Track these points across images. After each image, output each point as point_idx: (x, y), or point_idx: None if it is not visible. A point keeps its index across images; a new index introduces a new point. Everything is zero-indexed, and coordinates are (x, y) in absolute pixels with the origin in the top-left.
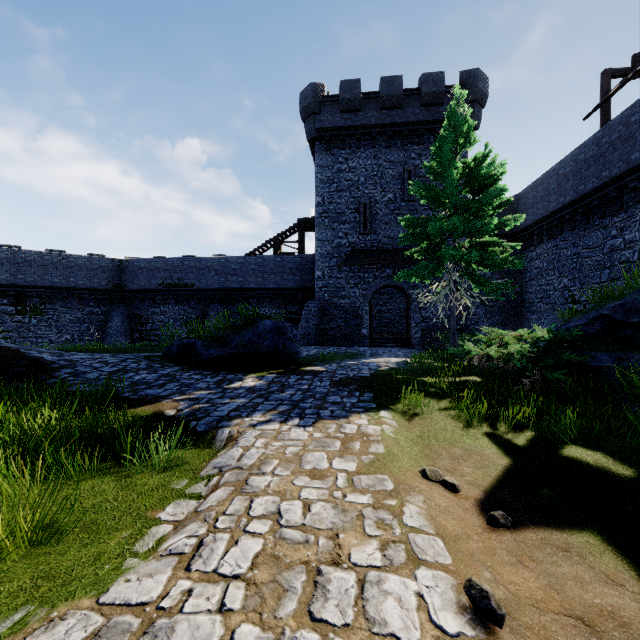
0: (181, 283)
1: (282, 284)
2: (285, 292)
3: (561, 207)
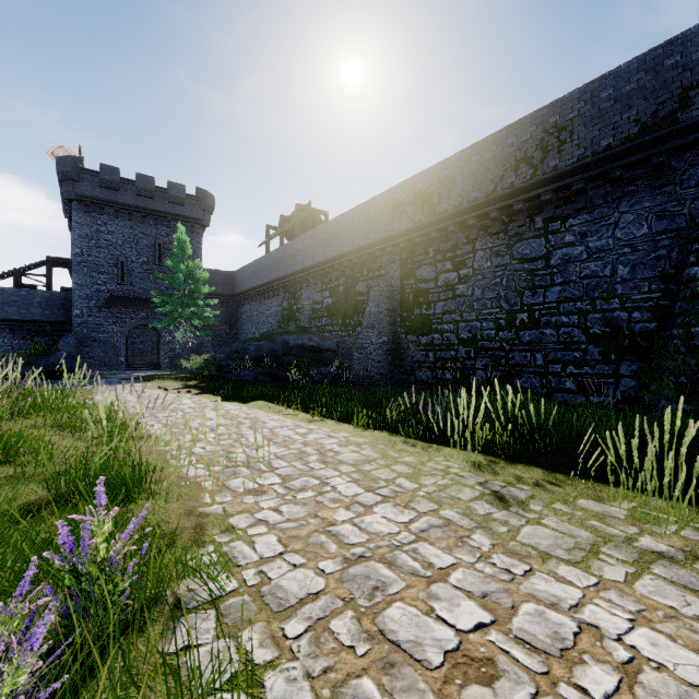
0: None
1: (29, 316)
2: (32, 324)
3: (251, 288)
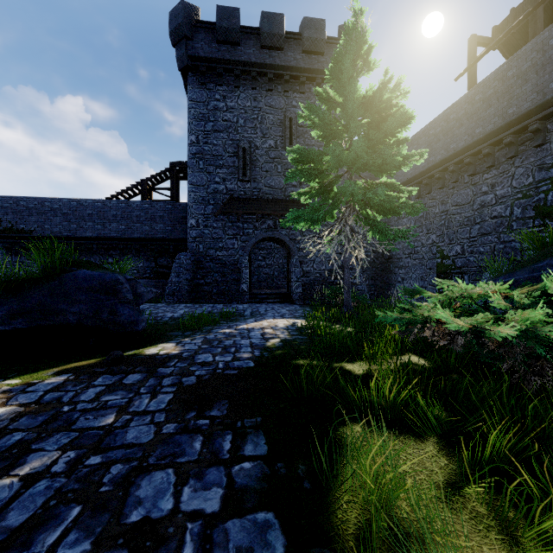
0: (14, 228)
1: (151, 234)
2: (154, 243)
3: (432, 166)
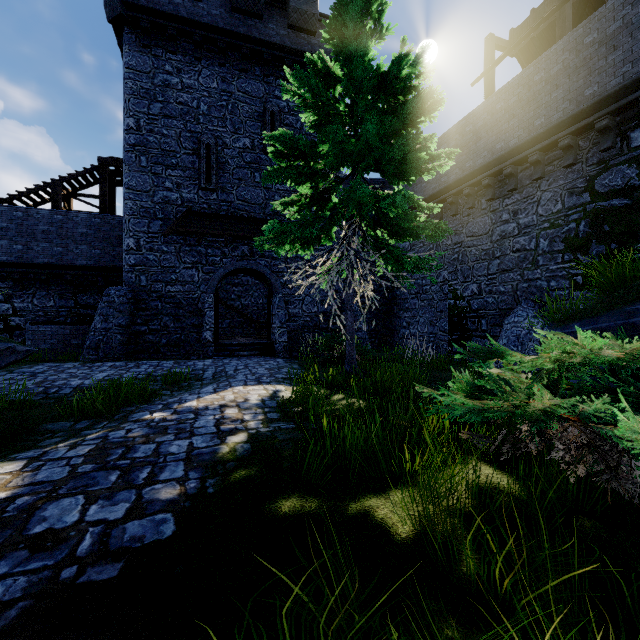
0: None
1: (66, 259)
2: (73, 272)
3: (444, 188)
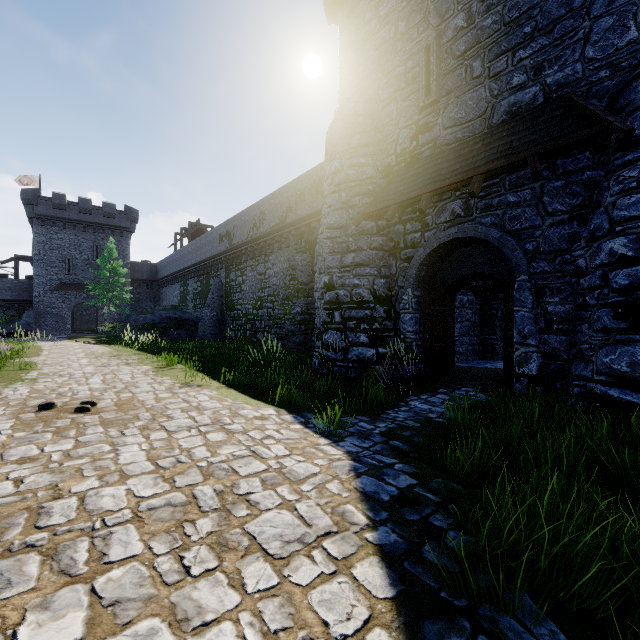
0: None
1: (2, 297)
2: (4, 302)
3: (165, 277)
